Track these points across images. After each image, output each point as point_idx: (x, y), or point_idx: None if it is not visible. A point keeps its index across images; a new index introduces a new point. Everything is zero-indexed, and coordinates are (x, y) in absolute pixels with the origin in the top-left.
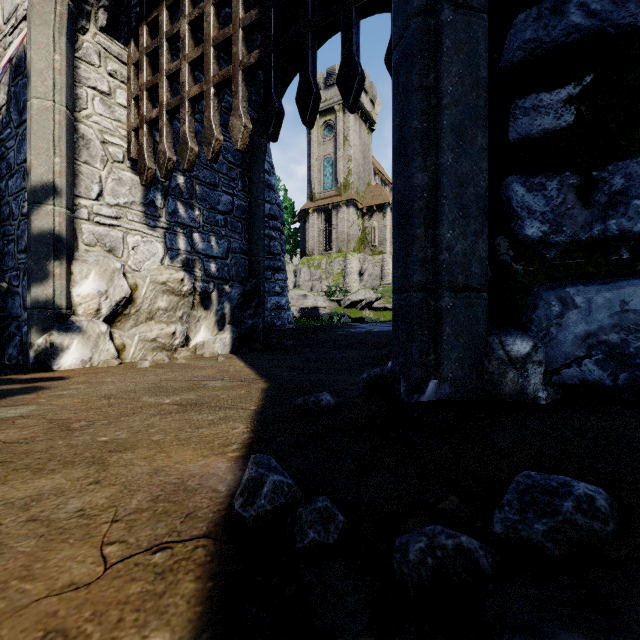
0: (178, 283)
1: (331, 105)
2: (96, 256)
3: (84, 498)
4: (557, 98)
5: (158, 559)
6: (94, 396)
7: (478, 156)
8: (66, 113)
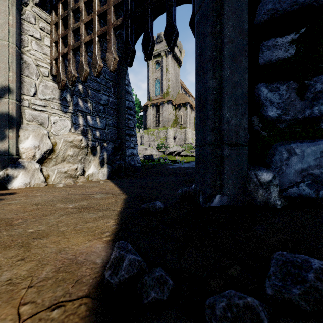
0: (79, 142)
1: (159, 52)
2: (33, 127)
3: (13, 271)
4: (286, 40)
5: (55, 315)
6: (29, 204)
7: (243, 71)
8: (15, 48)
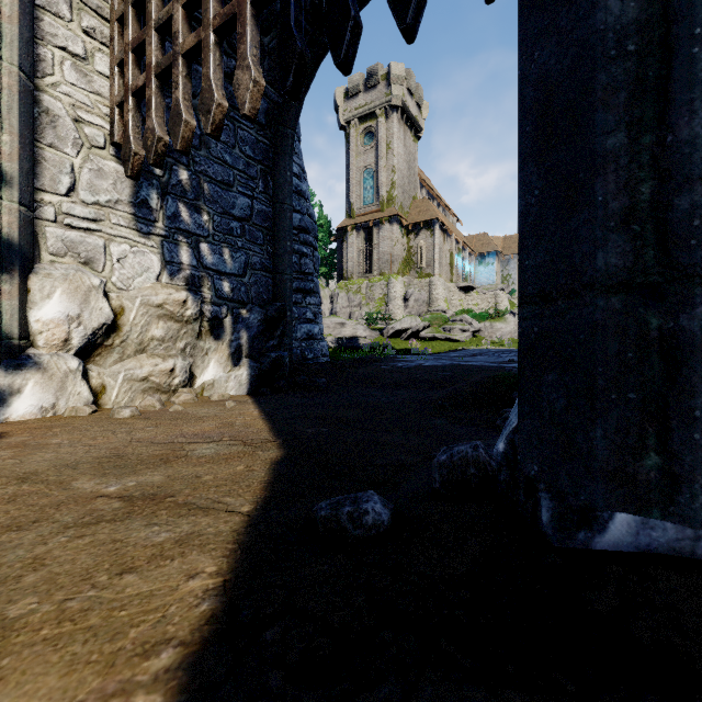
0: (179, 306)
1: (372, 109)
2: (65, 269)
3: None
4: None
5: None
6: (4, 476)
7: None
8: (19, 76)
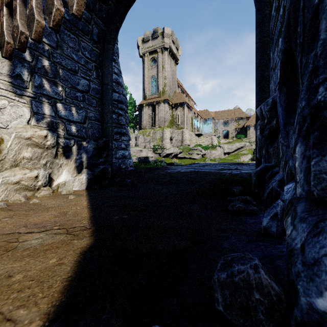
0: (42, 138)
1: (155, 49)
2: None
3: None
4: None
5: None
6: None
7: None
8: None
